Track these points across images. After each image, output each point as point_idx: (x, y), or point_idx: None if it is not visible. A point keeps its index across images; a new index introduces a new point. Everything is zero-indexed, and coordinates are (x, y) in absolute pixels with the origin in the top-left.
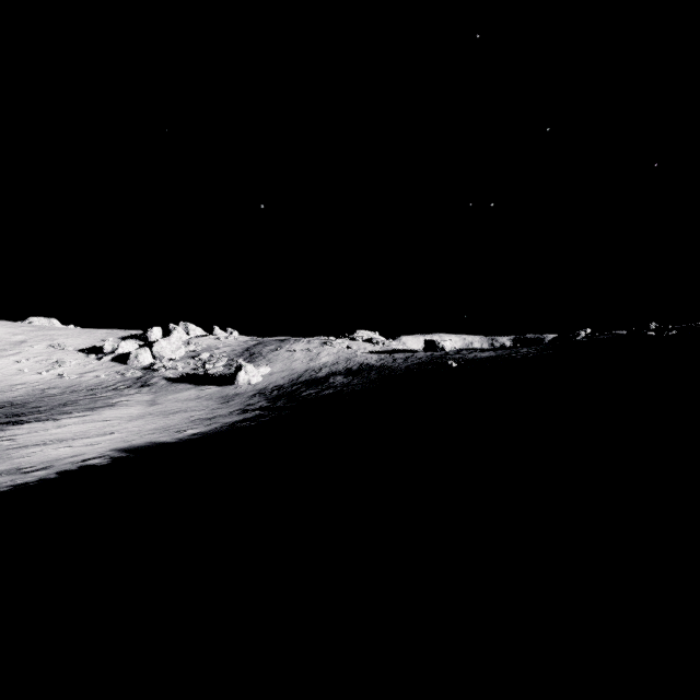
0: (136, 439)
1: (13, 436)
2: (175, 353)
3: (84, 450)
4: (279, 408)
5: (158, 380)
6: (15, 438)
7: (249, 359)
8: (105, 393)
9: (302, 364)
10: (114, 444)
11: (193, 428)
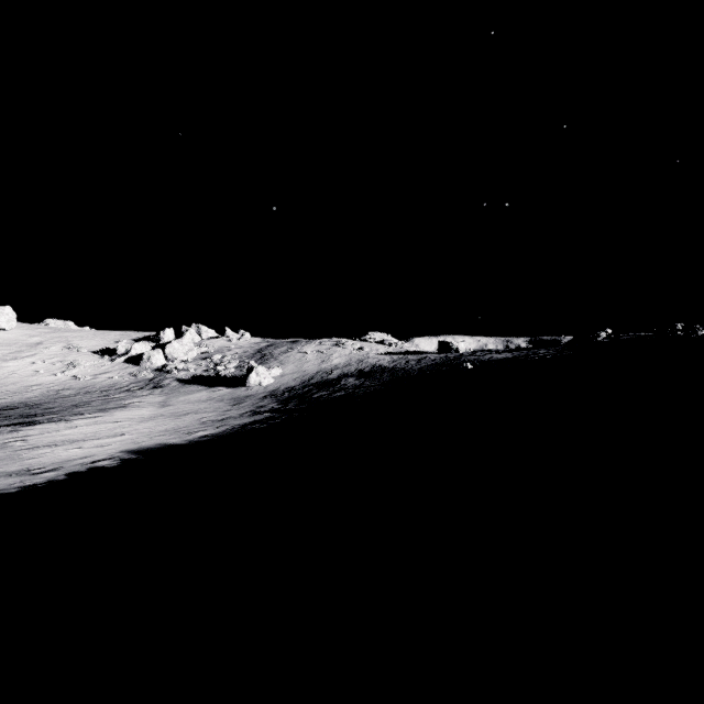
0: (146, 440)
1: (25, 437)
2: (187, 355)
3: (94, 451)
4: (290, 410)
5: (170, 381)
6: (27, 438)
7: (261, 360)
8: (118, 394)
9: (313, 366)
10: (124, 446)
11: (203, 430)
